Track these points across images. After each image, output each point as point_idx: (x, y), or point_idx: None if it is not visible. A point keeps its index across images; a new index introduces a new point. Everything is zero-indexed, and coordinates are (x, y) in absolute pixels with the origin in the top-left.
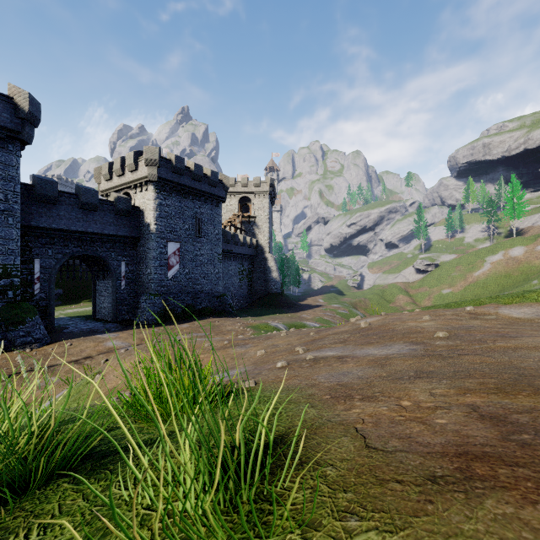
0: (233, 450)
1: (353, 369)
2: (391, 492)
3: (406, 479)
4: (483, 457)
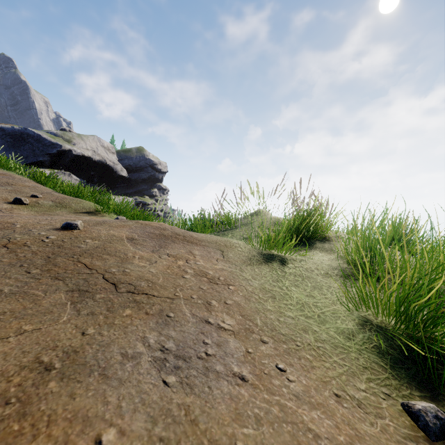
0: (284, 264)
1: (131, 390)
2: (224, 243)
3: (218, 244)
4: (191, 242)
